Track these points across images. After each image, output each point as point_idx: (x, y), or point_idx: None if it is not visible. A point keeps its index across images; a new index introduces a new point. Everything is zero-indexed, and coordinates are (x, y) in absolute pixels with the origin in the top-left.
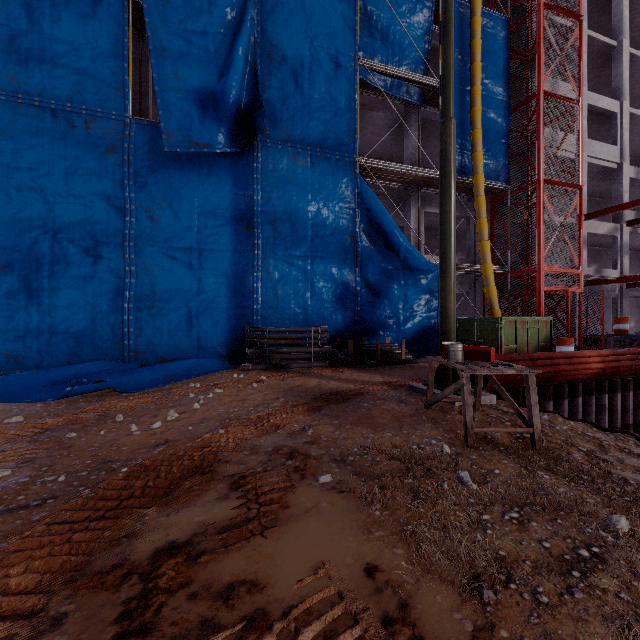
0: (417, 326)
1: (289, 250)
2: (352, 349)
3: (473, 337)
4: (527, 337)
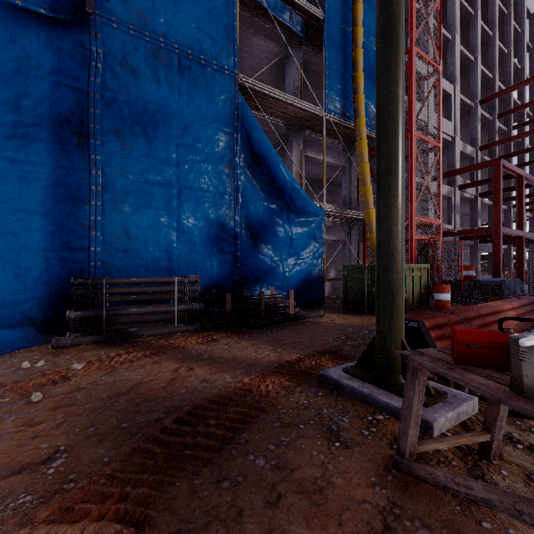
0: (302, 274)
1: (146, 174)
2: (230, 304)
3: (363, 286)
4: (413, 285)
